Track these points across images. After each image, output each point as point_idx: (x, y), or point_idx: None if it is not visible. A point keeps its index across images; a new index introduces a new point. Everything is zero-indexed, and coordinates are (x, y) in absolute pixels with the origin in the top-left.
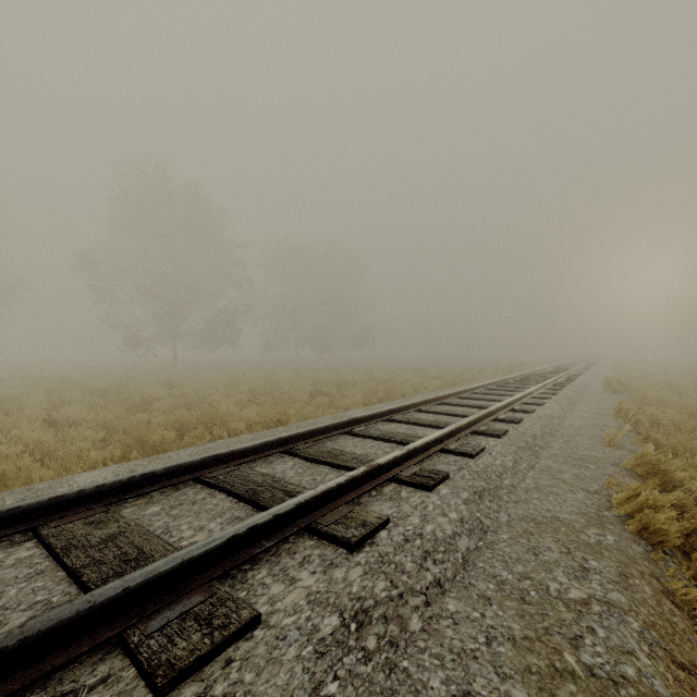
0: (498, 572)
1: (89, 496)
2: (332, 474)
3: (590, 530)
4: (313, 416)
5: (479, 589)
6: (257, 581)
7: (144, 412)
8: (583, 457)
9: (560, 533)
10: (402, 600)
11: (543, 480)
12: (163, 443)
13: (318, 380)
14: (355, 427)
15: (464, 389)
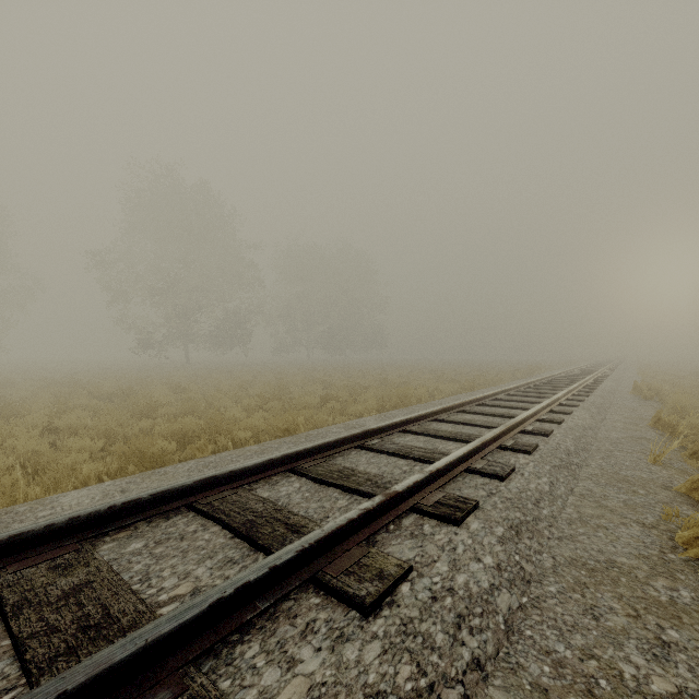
0: (552, 645)
1: (60, 530)
2: (343, 499)
3: (658, 582)
4: (323, 424)
5: (531, 674)
6: (245, 662)
7: (149, 418)
8: (627, 479)
9: (621, 585)
10: (433, 695)
11: (587, 509)
12: (163, 455)
13: (329, 383)
14: (368, 440)
15: (484, 395)
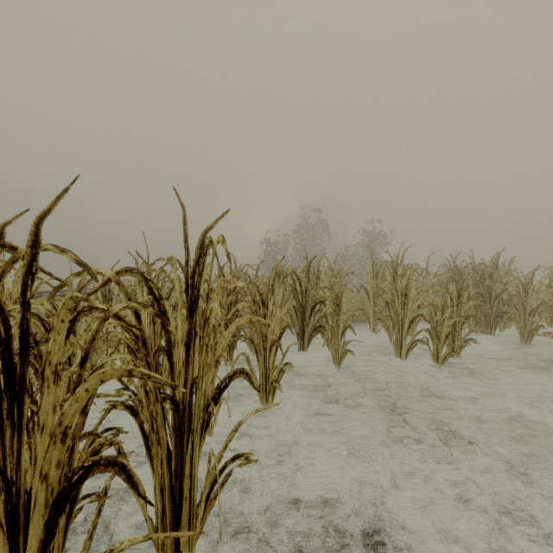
0: None
1: None
2: None
3: None
4: None
5: None
6: None
7: None
8: None
9: None
10: None
11: None
12: None
13: None
14: None
15: None
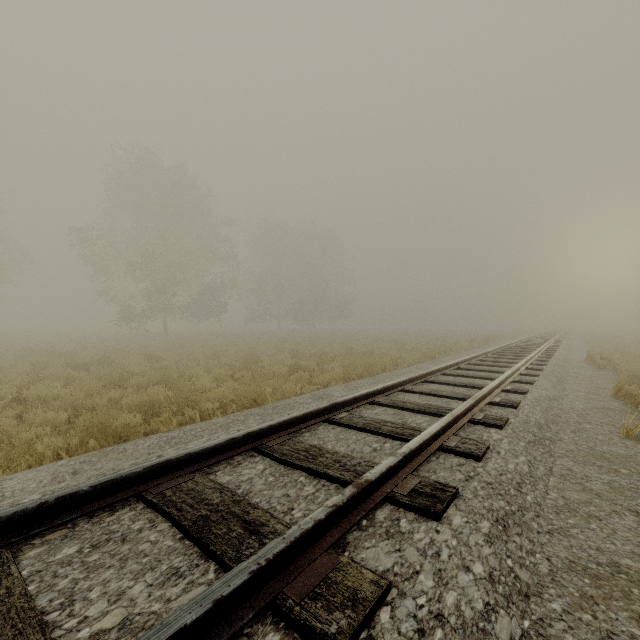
0: None
1: None
2: (309, 485)
3: None
4: (291, 393)
5: None
6: None
7: (121, 387)
8: (605, 456)
9: (635, 599)
10: None
11: (572, 493)
12: (127, 428)
13: (298, 352)
14: (336, 413)
15: (447, 365)
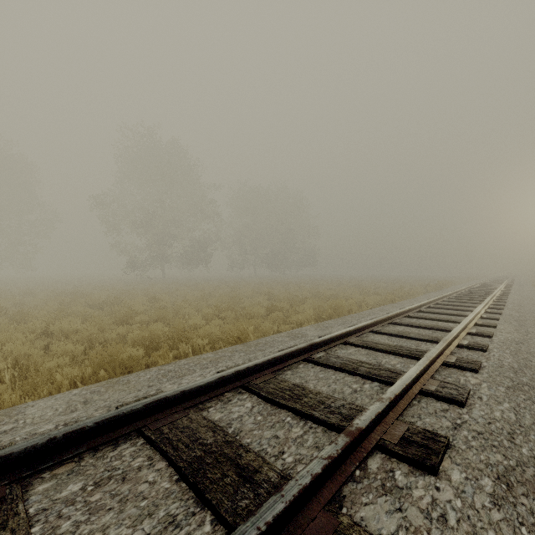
0: None
1: None
2: (297, 427)
3: None
4: (269, 332)
5: None
6: None
7: (127, 323)
8: None
9: None
10: None
11: None
12: (131, 361)
13: (273, 295)
14: (314, 353)
15: (410, 308)
